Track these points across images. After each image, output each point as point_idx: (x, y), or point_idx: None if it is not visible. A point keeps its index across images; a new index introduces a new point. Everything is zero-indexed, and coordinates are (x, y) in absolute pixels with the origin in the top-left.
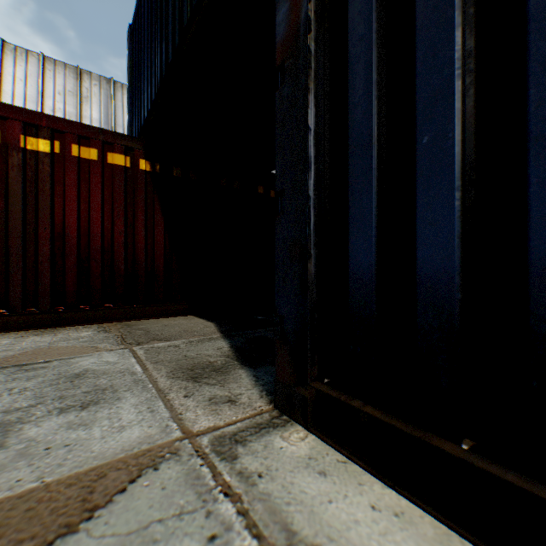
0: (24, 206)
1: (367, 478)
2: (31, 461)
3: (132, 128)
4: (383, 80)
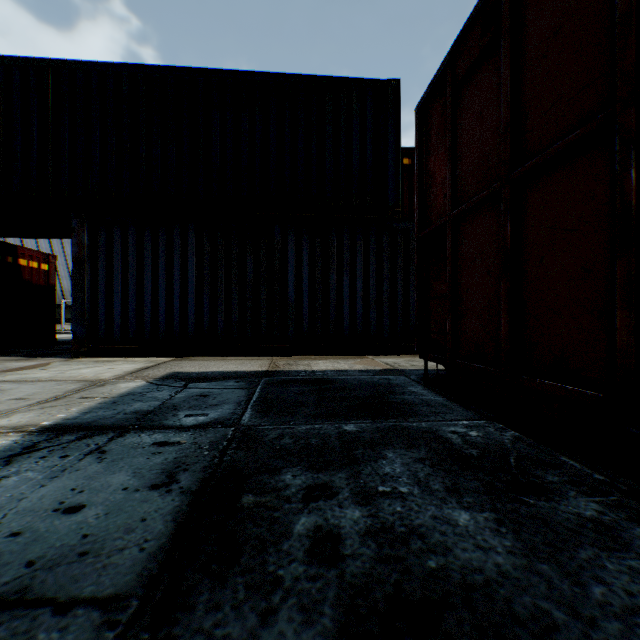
0: None
1: (104, 358)
2: (13, 366)
3: None
4: (107, 282)
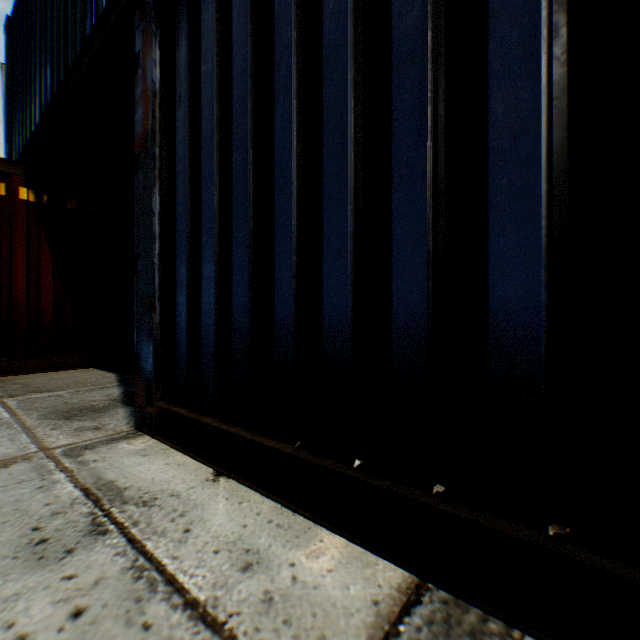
0: None
1: (175, 454)
2: None
3: (13, 143)
4: (192, 193)
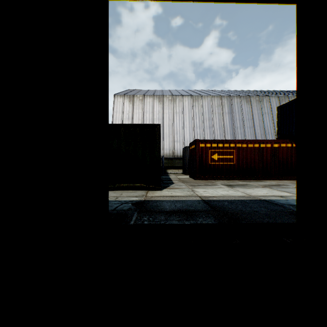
0: (273, 157)
1: None
2: None
3: (279, 132)
4: None
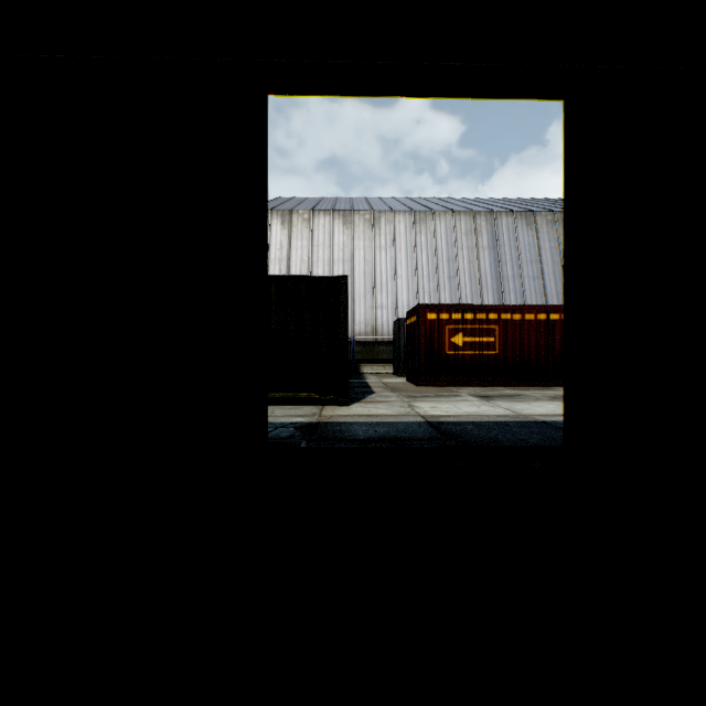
0: None
1: None
2: None
3: None
4: None
